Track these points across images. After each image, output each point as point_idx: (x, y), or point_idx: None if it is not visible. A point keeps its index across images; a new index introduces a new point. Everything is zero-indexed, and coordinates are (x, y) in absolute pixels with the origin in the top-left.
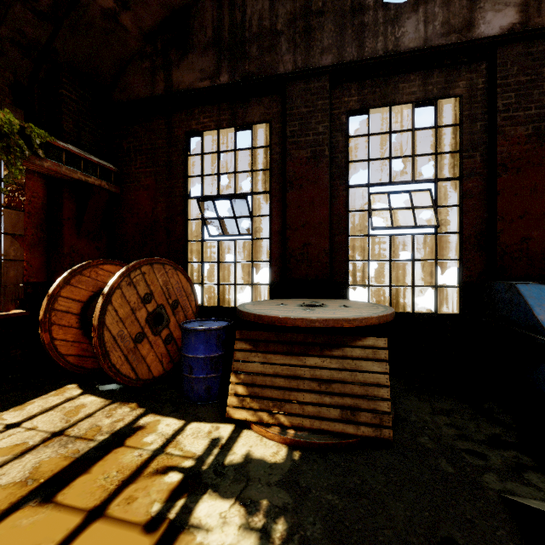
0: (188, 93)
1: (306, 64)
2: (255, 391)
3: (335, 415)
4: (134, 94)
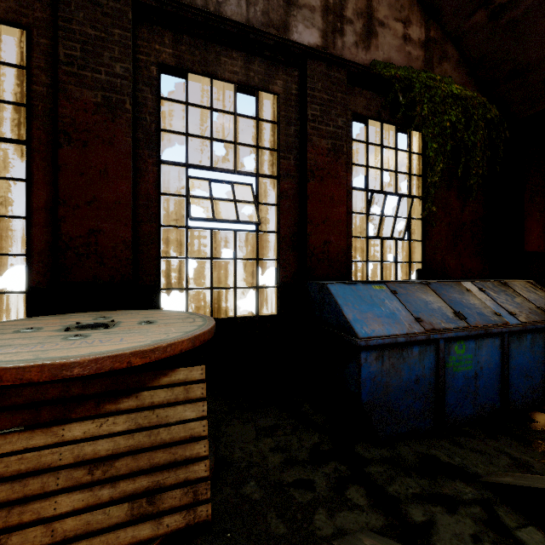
0: None
1: None
2: None
3: (120, 517)
4: None
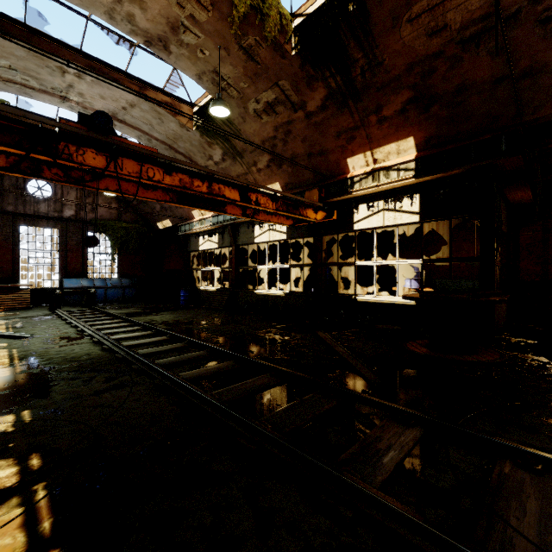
0: None
1: (1, 206)
2: None
3: (17, 304)
4: None
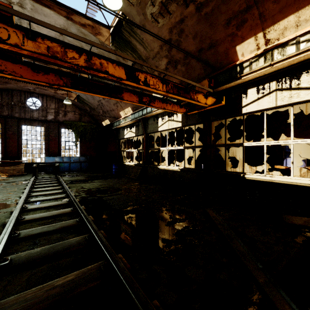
0: None
1: (11, 114)
2: (2, 172)
3: (16, 173)
4: None
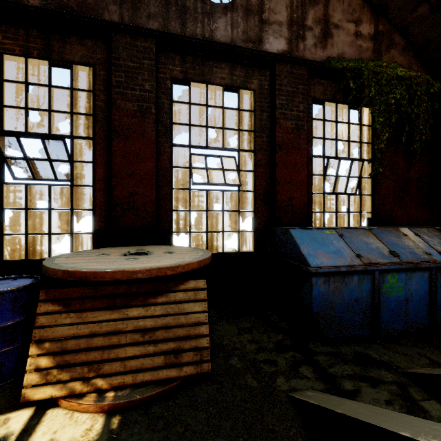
0: None
1: (133, 21)
2: (66, 359)
3: (159, 363)
4: None
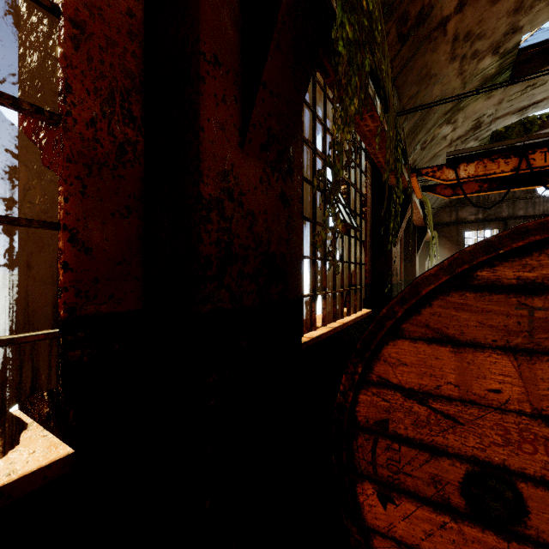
0: (469, 222)
1: (513, 212)
2: None
3: None
4: (442, 219)
